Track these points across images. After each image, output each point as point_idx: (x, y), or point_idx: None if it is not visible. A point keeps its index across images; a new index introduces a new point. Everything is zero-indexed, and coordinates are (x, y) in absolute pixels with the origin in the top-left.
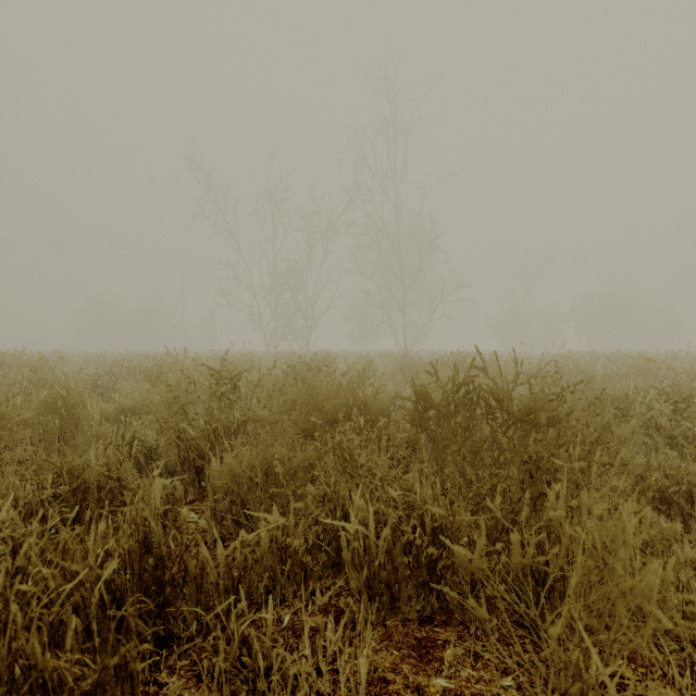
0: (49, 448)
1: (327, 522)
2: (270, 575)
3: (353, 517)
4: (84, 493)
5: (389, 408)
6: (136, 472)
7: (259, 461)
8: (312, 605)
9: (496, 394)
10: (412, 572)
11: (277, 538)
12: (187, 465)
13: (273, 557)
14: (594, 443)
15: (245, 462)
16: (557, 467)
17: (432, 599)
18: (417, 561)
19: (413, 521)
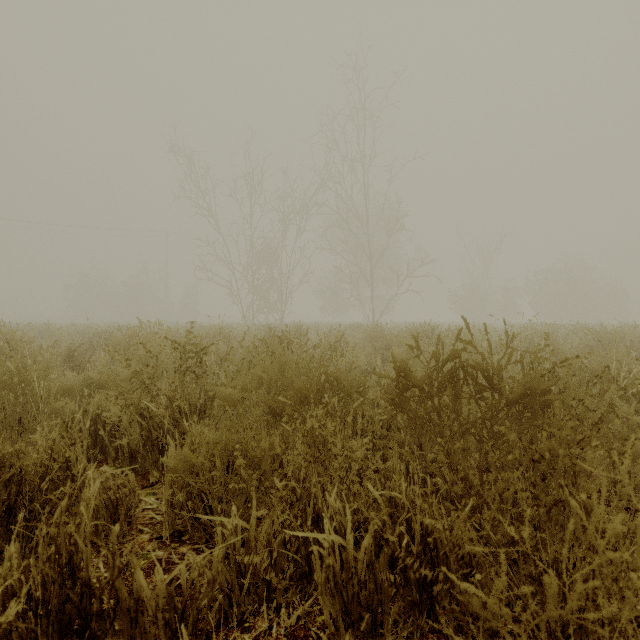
0: (3, 426)
1: (295, 533)
2: (227, 591)
3: (327, 523)
4: (18, 486)
5: (364, 384)
6: (99, 450)
7: (219, 449)
8: (277, 626)
9: (486, 372)
10: (397, 591)
11: (237, 544)
12: (149, 445)
13: (231, 567)
14: (595, 426)
15: (202, 451)
16: (579, 468)
17: (421, 622)
18: (403, 577)
19: (399, 529)
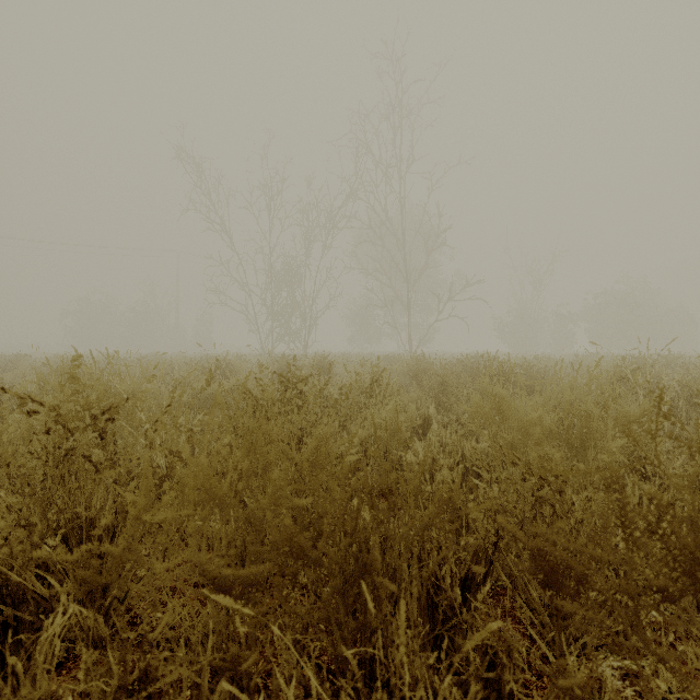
0: None
1: None
2: None
3: None
4: None
5: (454, 504)
6: None
7: None
8: None
9: None
10: None
11: None
12: None
13: None
14: None
15: None
16: None
17: None
18: None
19: None
